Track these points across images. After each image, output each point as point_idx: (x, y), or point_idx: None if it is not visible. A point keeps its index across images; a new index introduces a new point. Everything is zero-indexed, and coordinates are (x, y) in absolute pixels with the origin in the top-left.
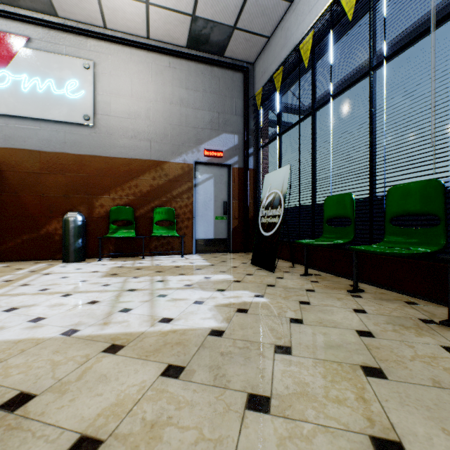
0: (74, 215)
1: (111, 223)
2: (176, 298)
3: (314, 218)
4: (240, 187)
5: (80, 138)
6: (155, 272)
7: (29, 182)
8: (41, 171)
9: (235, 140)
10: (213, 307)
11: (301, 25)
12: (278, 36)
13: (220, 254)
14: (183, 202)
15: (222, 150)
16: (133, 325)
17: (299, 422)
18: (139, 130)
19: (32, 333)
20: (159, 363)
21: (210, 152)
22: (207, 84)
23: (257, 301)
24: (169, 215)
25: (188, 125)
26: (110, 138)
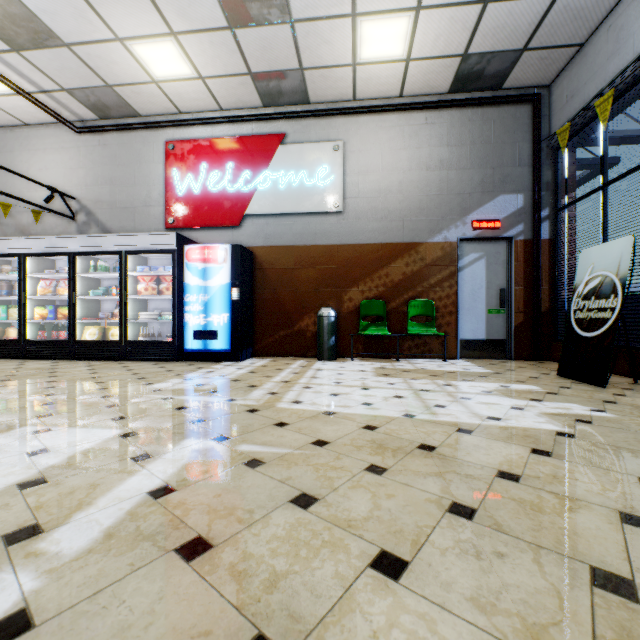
0: (328, 311)
1: (361, 319)
2: (484, 402)
3: None
4: (526, 267)
5: (329, 228)
6: (430, 376)
7: (284, 278)
8: (295, 267)
9: (519, 202)
10: (540, 414)
11: None
12: (601, 41)
13: (496, 360)
14: (444, 291)
15: (498, 219)
16: (462, 418)
17: None
18: (390, 209)
19: (377, 412)
20: (521, 446)
21: (481, 224)
22: (475, 133)
23: (598, 415)
24: (426, 309)
25: (449, 192)
26: (358, 223)
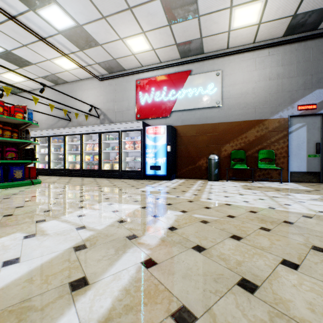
0: (214, 156)
1: (231, 160)
2: (314, 204)
3: None
4: None
5: (214, 114)
6: (275, 190)
7: (191, 140)
8: (196, 134)
9: None
10: None
11: None
12: None
13: (313, 183)
14: (279, 145)
15: (315, 103)
16: (303, 210)
17: None
18: (247, 102)
19: (253, 205)
20: None
21: (303, 107)
22: (300, 57)
23: None
24: (269, 155)
25: (283, 91)
26: (229, 111)
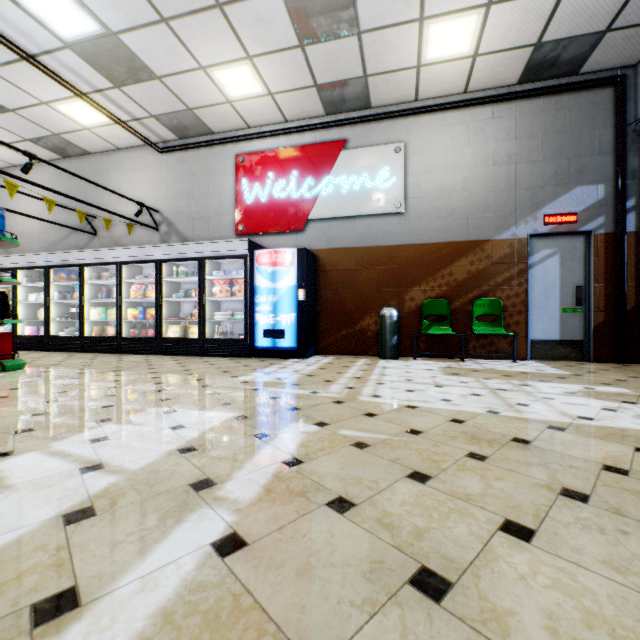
0: (390, 310)
1: (423, 318)
2: (570, 402)
3: None
4: (607, 263)
5: (390, 229)
6: (502, 376)
7: (346, 279)
8: (356, 268)
9: (599, 193)
10: (637, 416)
11: None
12: None
13: (572, 362)
14: (512, 290)
15: (574, 212)
16: (549, 416)
17: None
18: (453, 207)
19: (459, 408)
20: (623, 444)
21: (554, 218)
22: (548, 124)
23: None
24: (492, 308)
25: (518, 187)
26: (420, 223)
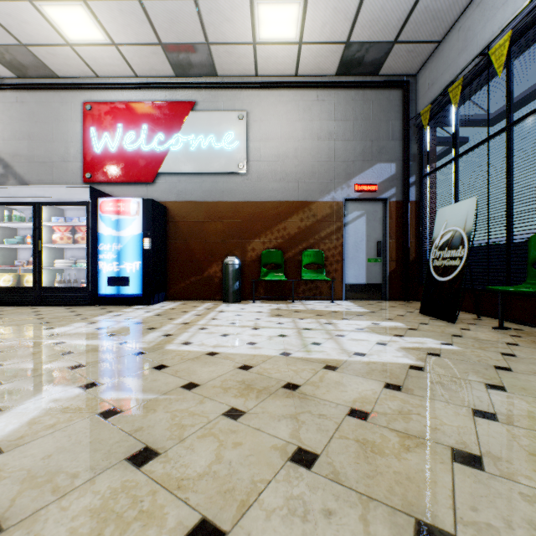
0: (232, 259)
1: (262, 266)
2: (355, 338)
3: (510, 260)
4: (398, 224)
5: (235, 186)
6: (316, 315)
7: (195, 230)
8: (204, 220)
9: (392, 170)
10: (399, 349)
11: (489, 22)
12: (454, 39)
13: (374, 301)
14: (332, 243)
15: (376, 183)
16: (332, 354)
17: (529, 430)
18: (287, 171)
19: (258, 351)
20: (377, 381)
21: (362, 187)
22: (358, 111)
23: (447, 348)
24: (317, 258)
25: (336, 160)
26: (260, 183)
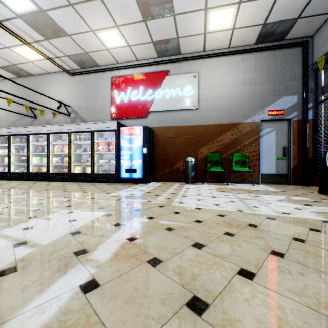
0: (191, 158)
1: (207, 163)
2: (279, 205)
3: None
4: (298, 135)
5: (191, 117)
6: (246, 192)
7: (168, 142)
8: (173, 136)
9: (294, 100)
10: (311, 212)
11: None
12: None
13: (281, 185)
14: (252, 148)
15: (283, 109)
16: (268, 212)
17: None
18: (223, 106)
19: (223, 208)
20: (303, 226)
21: (273, 112)
22: (270, 64)
23: None
24: (242, 157)
25: (255, 96)
26: (206, 114)
